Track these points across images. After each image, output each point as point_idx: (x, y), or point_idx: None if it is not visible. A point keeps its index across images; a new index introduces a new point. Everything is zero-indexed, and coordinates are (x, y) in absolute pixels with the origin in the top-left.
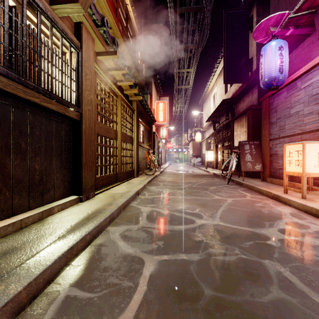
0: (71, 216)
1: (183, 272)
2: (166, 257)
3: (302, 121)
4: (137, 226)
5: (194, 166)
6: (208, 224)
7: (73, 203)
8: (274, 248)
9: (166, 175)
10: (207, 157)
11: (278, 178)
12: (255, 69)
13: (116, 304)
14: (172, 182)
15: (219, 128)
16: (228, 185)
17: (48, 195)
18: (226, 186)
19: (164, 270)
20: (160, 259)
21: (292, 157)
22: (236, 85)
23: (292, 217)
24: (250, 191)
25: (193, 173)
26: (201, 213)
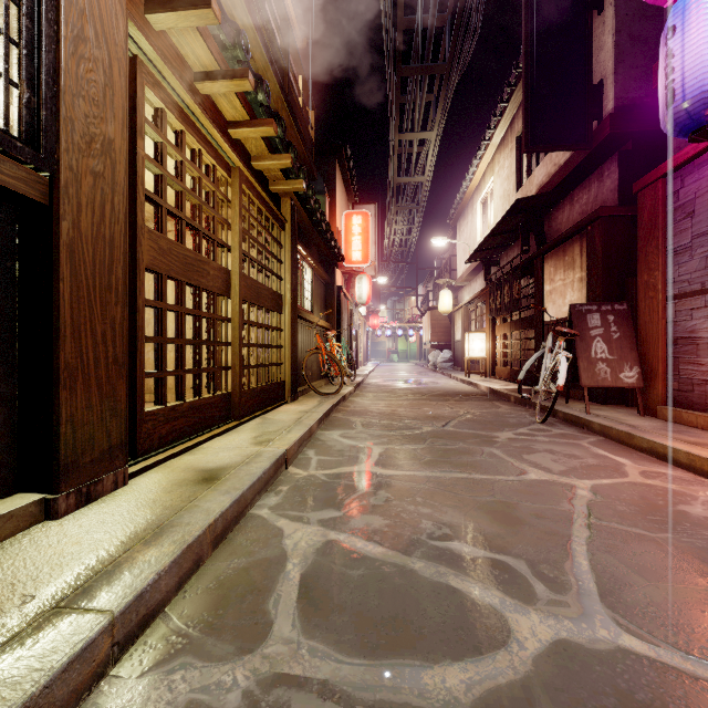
0: None
1: None
2: None
3: None
4: (246, 667)
5: (434, 369)
6: (574, 647)
7: (4, 529)
8: None
9: (369, 393)
10: (469, 349)
11: (699, 409)
12: (613, 109)
13: None
14: (388, 415)
15: (500, 277)
16: (545, 427)
17: None
18: (539, 428)
19: None
20: None
21: None
22: (548, 164)
23: None
24: (621, 447)
25: (437, 388)
26: (513, 563)
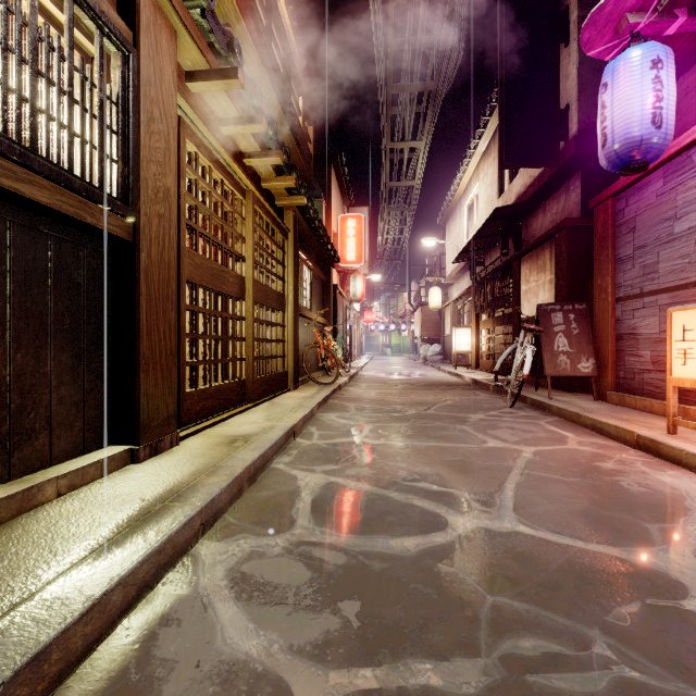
0: (89, 511)
1: None
2: (369, 680)
3: None
4: (282, 538)
5: (425, 362)
6: (487, 530)
7: (110, 466)
8: None
9: (363, 384)
10: (456, 343)
11: (639, 394)
12: (576, 132)
13: None
14: (378, 401)
15: (484, 277)
16: (513, 410)
17: (30, 448)
18: (508, 411)
19: None
20: (348, 688)
21: (692, 341)
22: (525, 175)
23: None
24: (571, 425)
25: (425, 379)
26: (460, 493)
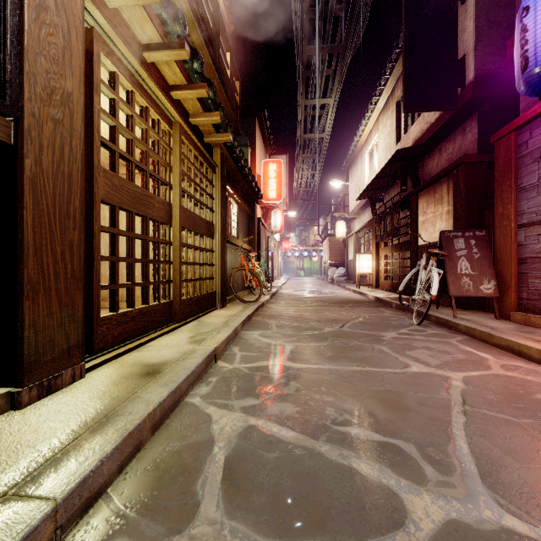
0: None
1: None
2: None
3: None
4: None
5: (332, 282)
6: (464, 527)
7: None
8: None
9: (282, 301)
10: (359, 267)
11: None
12: (473, 78)
13: None
14: (297, 318)
15: (383, 211)
16: (421, 328)
17: None
18: (416, 329)
19: None
20: None
21: None
22: (422, 122)
23: None
24: (483, 344)
25: (335, 296)
26: (404, 447)
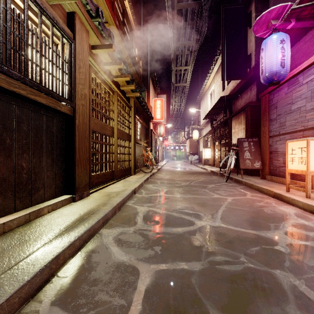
0: (61, 217)
1: (183, 286)
2: (164, 267)
3: (304, 117)
4: (132, 228)
5: (191, 163)
6: (209, 225)
7: (65, 203)
8: (284, 255)
9: (163, 172)
10: (204, 155)
11: (278, 176)
12: (254, 65)
13: None
14: (170, 179)
15: (216, 126)
16: (227, 183)
17: (37, 194)
18: (224, 184)
19: (161, 284)
20: (157, 269)
21: (295, 154)
22: (233, 82)
23: (298, 218)
24: (250, 189)
25: (191, 170)
26: (200, 213)
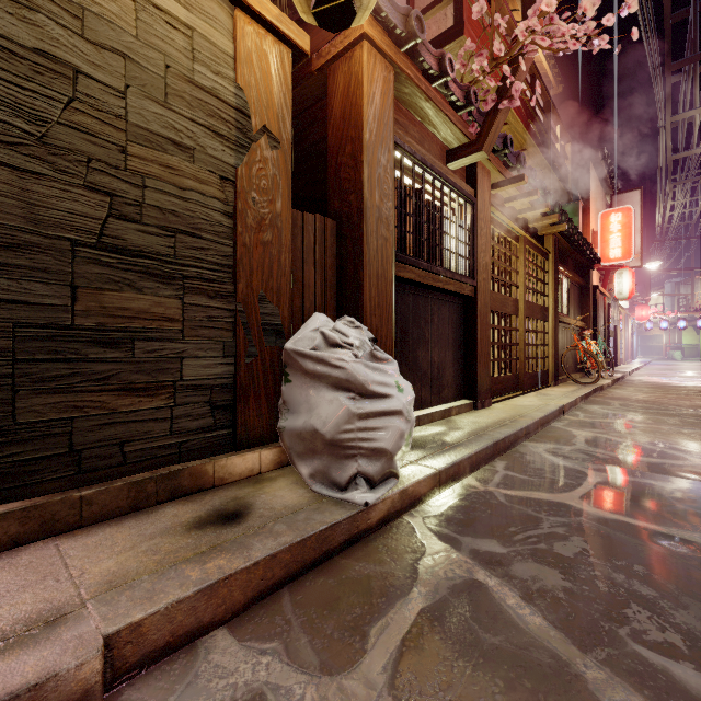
0: (474, 420)
1: (646, 490)
2: (620, 477)
3: None
4: (569, 447)
5: None
6: None
7: (467, 408)
8: None
9: (629, 387)
10: None
11: None
12: None
13: (559, 487)
14: (647, 401)
15: None
16: None
17: (443, 393)
18: None
19: (617, 484)
20: (611, 476)
21: None
22: None
23: None
24: None
25: None
26: None
